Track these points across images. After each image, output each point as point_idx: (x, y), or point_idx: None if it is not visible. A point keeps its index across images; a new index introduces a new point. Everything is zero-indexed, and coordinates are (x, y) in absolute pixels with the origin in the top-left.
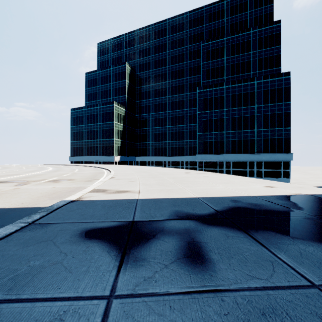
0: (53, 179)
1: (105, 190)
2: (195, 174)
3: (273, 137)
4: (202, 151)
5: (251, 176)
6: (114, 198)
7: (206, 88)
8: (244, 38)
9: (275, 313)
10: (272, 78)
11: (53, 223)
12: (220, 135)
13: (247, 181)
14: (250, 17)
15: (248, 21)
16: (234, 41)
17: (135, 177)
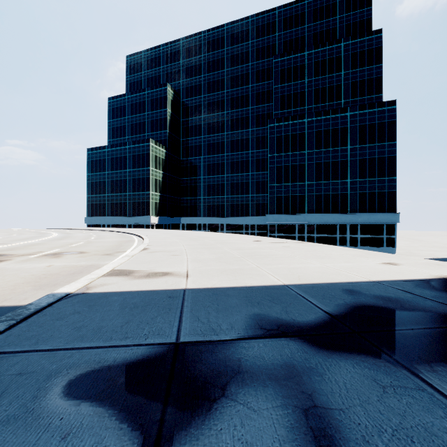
0: (53, 252)
1: (131, 272)
2: (270, 243)
3: (372, 191)
4: (274, 209)
5: (343, 245)
6: (145, 289)
7: (279, 122)
8: (333, 54)
9: None
10: (372, 108)
11: (11, 353)
12: (300, 187)
13: (350, 254)
14: (341, 25)
15: (337, 30)
16: (318, 56)
17: (180, 248)
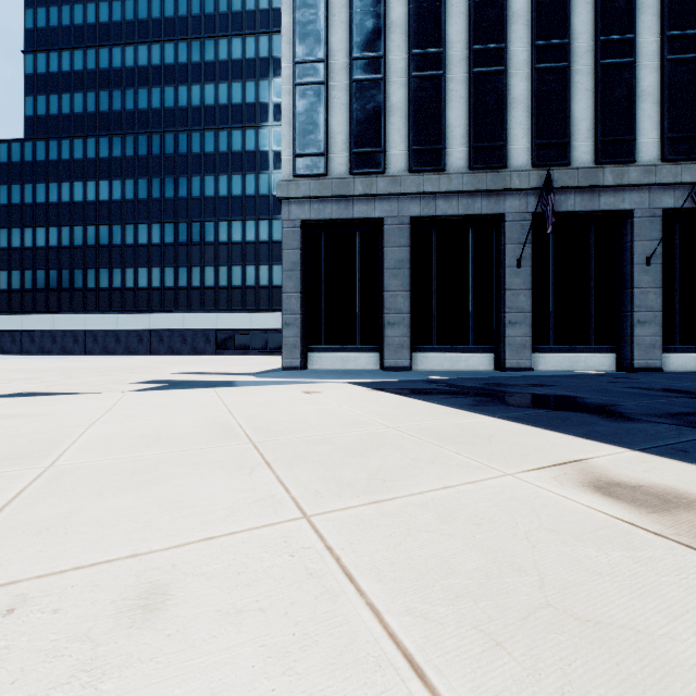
0: None
1: None
2: None
3: None
4: None
5: None
6: None
7: None
8: None
9: (688, 407)
10: None
11: None
12: None
13: (223, 395)
14: None
15: None
16: None
17: None
